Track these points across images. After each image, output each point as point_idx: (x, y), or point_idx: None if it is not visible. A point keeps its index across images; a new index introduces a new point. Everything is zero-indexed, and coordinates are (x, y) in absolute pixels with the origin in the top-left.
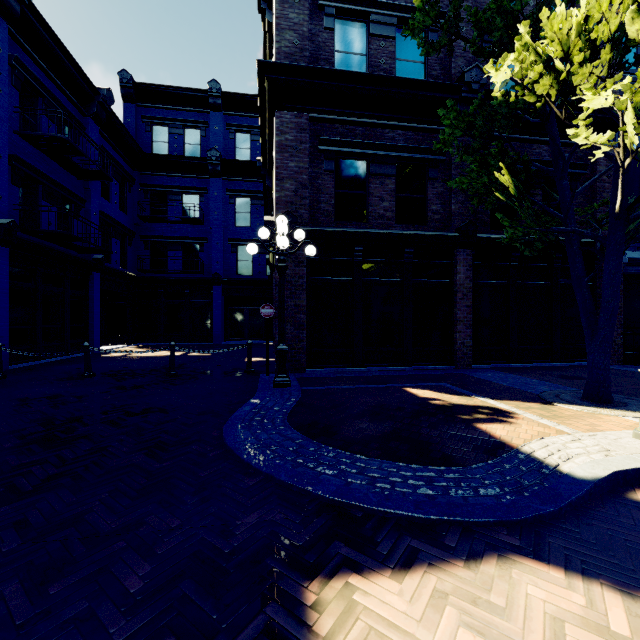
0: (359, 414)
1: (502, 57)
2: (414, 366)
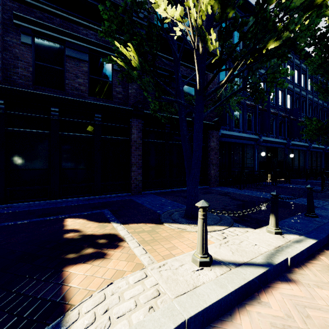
0: None
1: None
2: (102, 195)
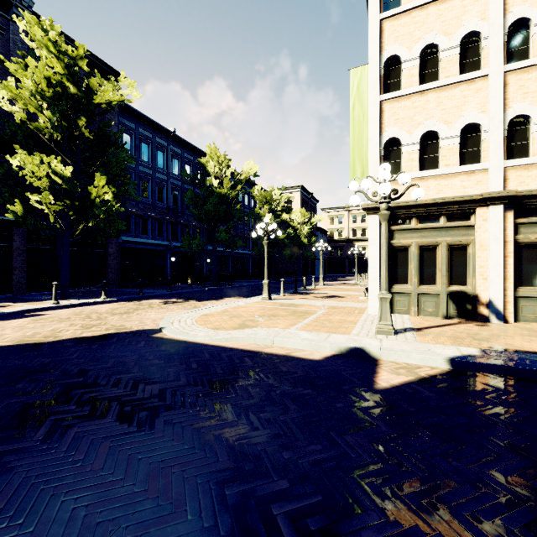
0: None
1: (14, 156)
2: None
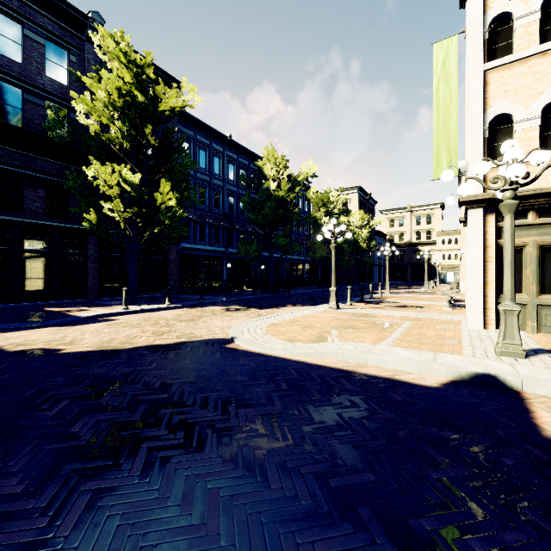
0: (8, 317)
1: (89, 167)
2: (59, 301)
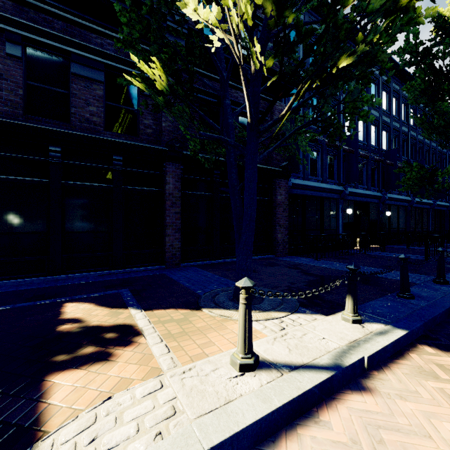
0: None
1: None
2: (124, 269)
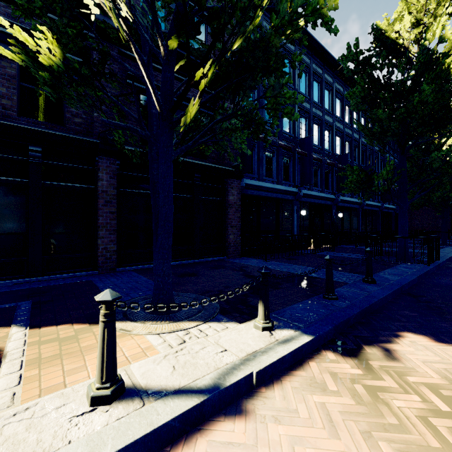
0: None
1: None
2: (45, 276)
